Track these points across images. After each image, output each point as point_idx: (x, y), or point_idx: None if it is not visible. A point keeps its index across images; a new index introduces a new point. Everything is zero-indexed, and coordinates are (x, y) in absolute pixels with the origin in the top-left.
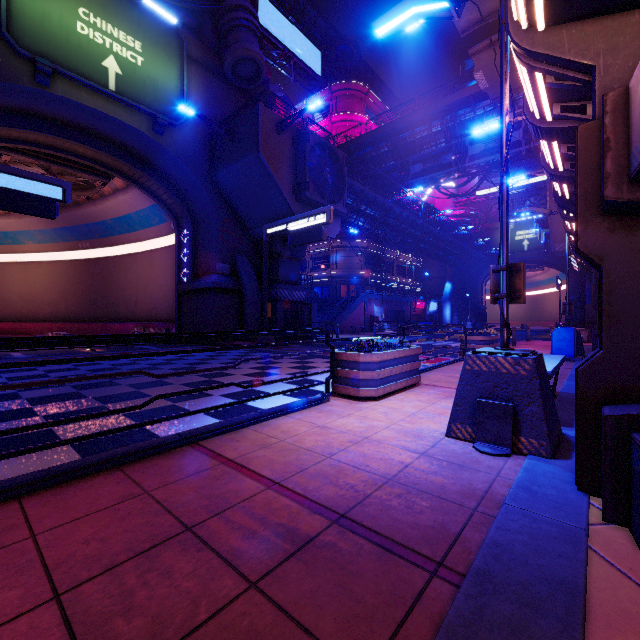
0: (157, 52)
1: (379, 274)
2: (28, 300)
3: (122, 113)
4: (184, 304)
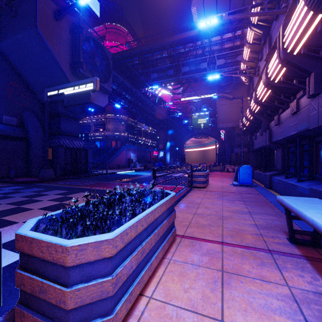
0: None
1: (134, 136)
2: None
3: None
4: None
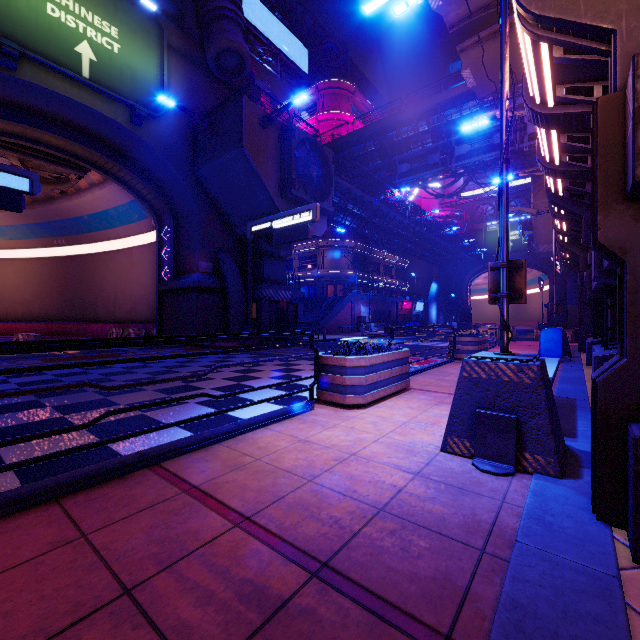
0: (135, 40)
1: (366, 274)
2: None
3: (97, 102)
4: (165, 304)
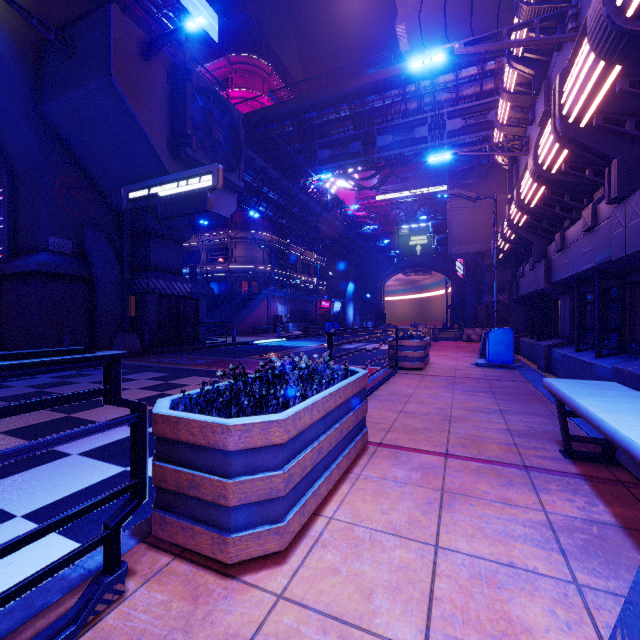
0: None
1: (283, 271)
2: None
3: None
4: None
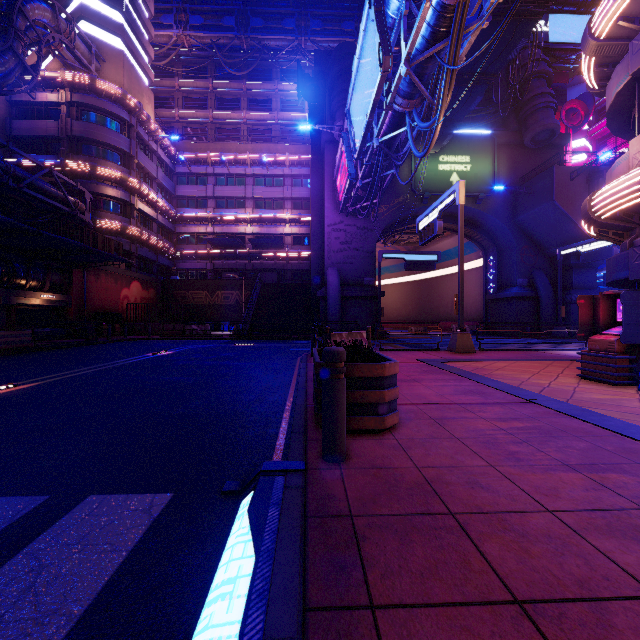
0: (478, 156)
1: None
2: (385, 308)
3: None
4: (490, 308)
